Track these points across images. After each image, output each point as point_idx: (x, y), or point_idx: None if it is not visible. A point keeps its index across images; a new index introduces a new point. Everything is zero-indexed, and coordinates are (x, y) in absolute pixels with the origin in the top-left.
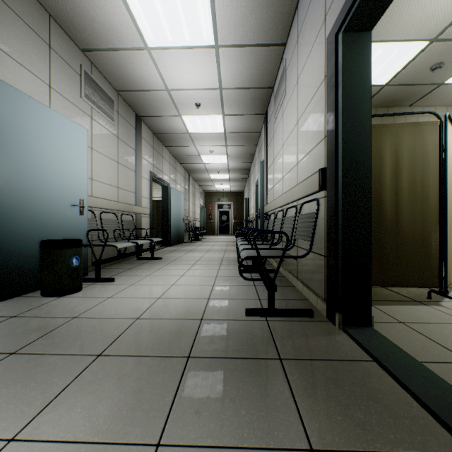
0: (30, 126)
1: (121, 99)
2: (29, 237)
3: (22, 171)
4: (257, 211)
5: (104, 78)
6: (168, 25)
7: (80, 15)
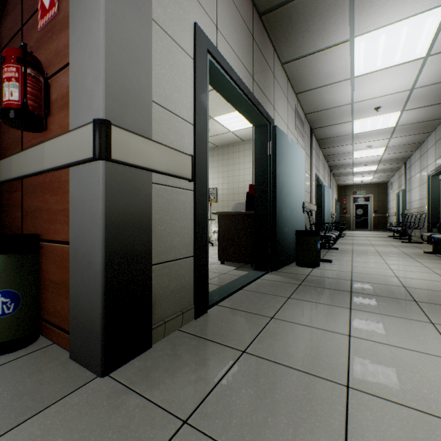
0: (290, 157)
1: (305, 120)
2: (290, 228)
3: (288, 186)
4: (430, 204)
5: (300, 108)
6: (382, 56)
7: (310, 73)
